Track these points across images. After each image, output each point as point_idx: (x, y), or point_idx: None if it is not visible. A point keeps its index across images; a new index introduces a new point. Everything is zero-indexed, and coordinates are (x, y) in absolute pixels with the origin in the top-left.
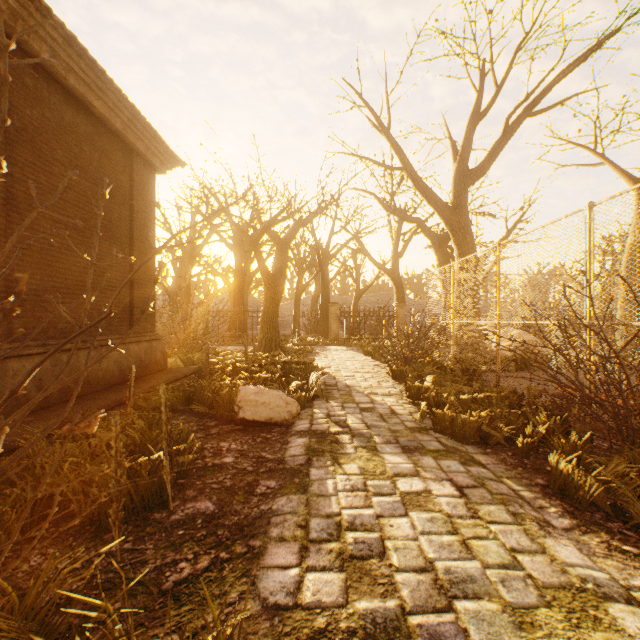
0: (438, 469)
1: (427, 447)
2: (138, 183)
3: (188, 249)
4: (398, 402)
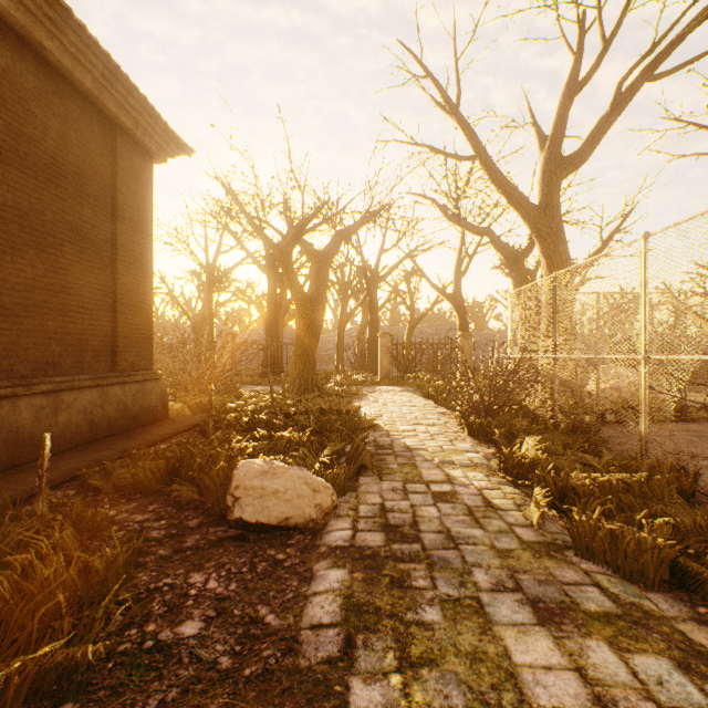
0: (642, 694)
1: (582, 604)
2: (124, 170)
3: (212, 270)
4: (490, 481)
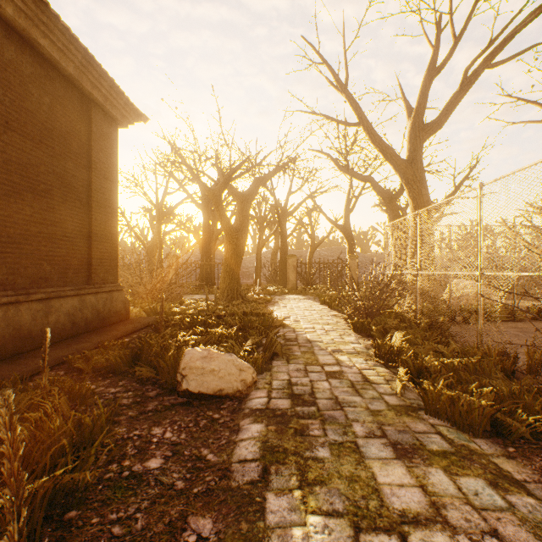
0: (463, 501)
1: (428, 446)
2: (97, 134)
3: (160, 207)
4: (367, 363)
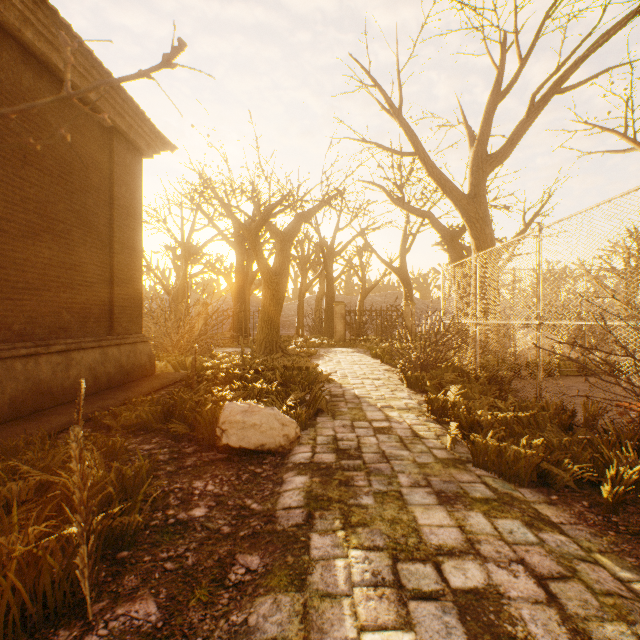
0: (497, 538)
1: (471, 494)
2: (119, 166)
3: (187, 246)
4: (419, 419)
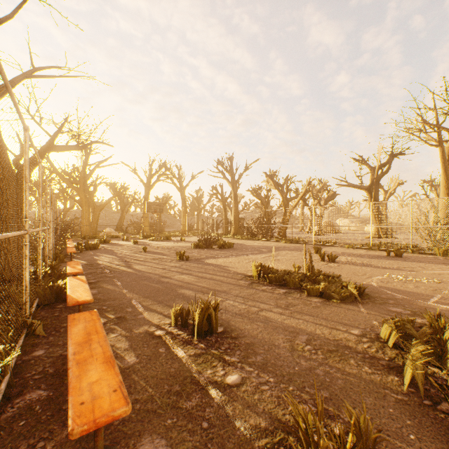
0: None
1: None
2: None
3: None
4: None
